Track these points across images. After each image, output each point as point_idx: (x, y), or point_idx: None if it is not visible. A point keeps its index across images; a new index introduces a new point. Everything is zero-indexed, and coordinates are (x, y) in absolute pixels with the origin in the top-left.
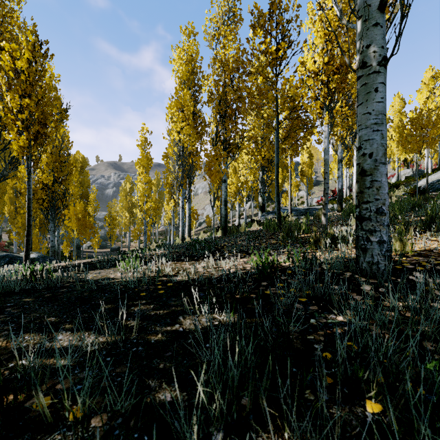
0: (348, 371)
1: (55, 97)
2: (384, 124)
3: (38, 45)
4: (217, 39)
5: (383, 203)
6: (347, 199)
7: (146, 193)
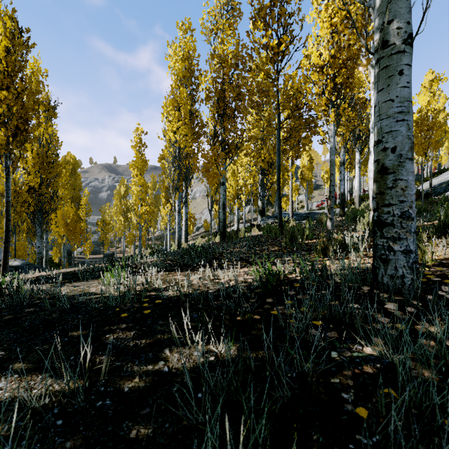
0: (402, 448)
1: (37, 90)
2: (409, 113)
3: (19, 33)
4: (215, 34)
5: (408, 206)
6: (348, 203)
7: (141, 196)
